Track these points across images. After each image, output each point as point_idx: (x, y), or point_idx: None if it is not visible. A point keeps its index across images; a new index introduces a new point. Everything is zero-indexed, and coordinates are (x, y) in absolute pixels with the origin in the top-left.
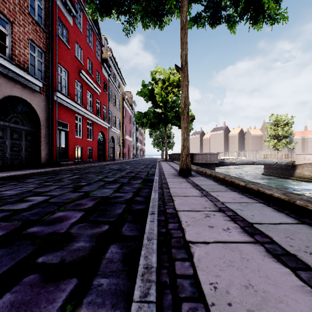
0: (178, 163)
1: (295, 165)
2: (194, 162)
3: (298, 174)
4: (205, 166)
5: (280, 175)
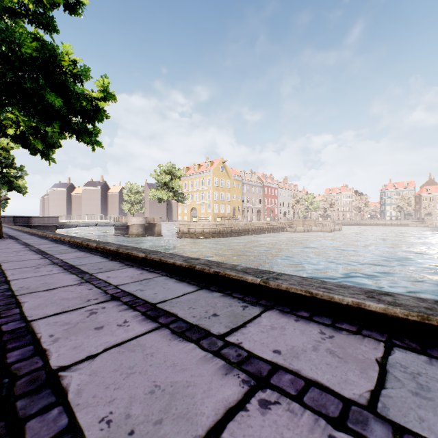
0: (4, 225)
1: (129, 226)
2: (30, 225)
3: (130, 232)
4: (43, 229)
5: (123, 234)
